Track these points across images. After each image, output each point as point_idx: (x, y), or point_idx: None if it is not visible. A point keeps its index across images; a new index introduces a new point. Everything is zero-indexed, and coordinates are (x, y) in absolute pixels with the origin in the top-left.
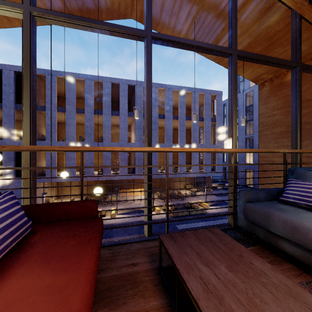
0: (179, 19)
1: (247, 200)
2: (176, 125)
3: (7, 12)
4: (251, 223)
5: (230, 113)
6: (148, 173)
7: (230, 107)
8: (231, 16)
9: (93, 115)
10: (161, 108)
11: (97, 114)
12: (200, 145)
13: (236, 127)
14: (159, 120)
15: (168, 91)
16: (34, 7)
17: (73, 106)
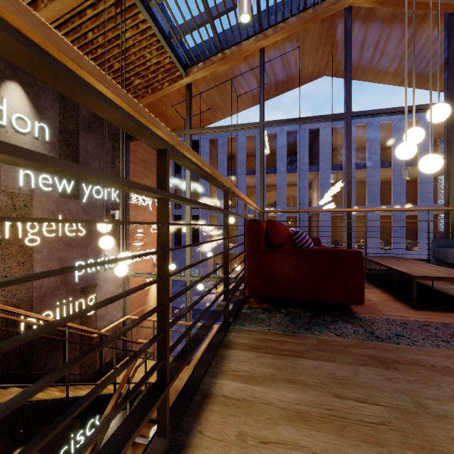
0: (383, 64)
1: (437, 246)
2: (387, 176)
3: (250, 129)
4: (438, 262)
5: (446, 170)
6: (348, 231)
7: (446, 163)
8: (447, 67)
9: (265, 175)
10: (360, 152)
11: (269, 173)
12: (437, 205)
13: (453, 185)
14: (356, 171)
15: (373, 127)
16: (266, 121)
17: (243, 167)
